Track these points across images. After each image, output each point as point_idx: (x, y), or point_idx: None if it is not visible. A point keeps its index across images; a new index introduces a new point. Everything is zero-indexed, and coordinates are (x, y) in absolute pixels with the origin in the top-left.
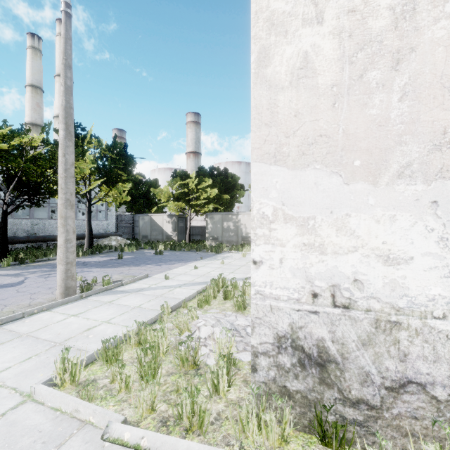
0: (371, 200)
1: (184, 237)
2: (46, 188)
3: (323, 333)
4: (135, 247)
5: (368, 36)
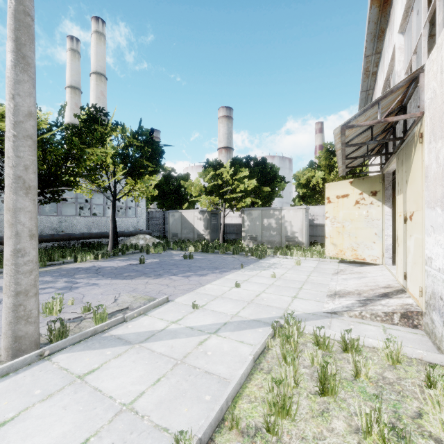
0: None
1: (217, 236)
2: (60, 179)
3: None
4: (162, 248)
5: None
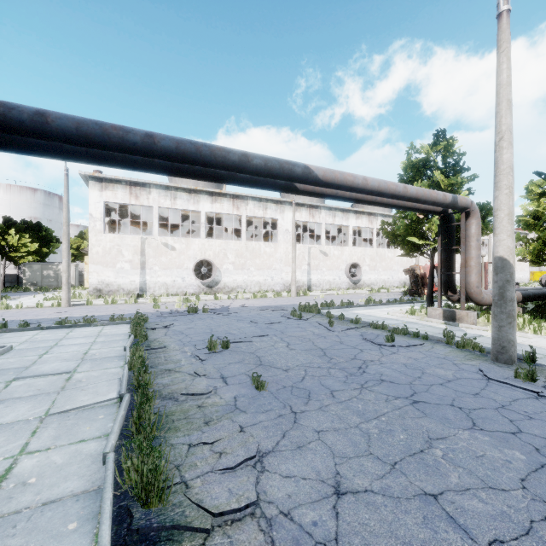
0: (107, 270)
1: None
2: None
3: (100, 287)
4: None
5: (106, 250)
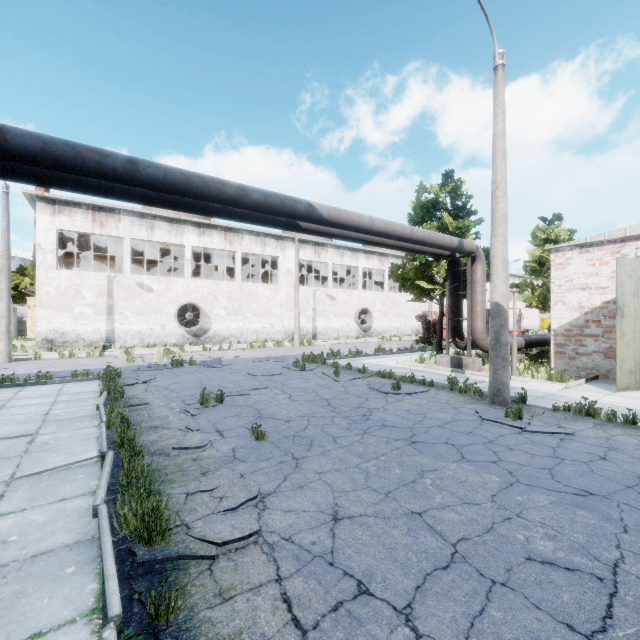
0: (61, 315)
1: None
2: None
3: (52, 337)
4: None
5: (60, 291)
